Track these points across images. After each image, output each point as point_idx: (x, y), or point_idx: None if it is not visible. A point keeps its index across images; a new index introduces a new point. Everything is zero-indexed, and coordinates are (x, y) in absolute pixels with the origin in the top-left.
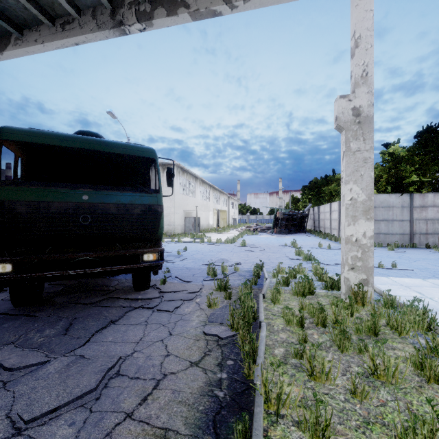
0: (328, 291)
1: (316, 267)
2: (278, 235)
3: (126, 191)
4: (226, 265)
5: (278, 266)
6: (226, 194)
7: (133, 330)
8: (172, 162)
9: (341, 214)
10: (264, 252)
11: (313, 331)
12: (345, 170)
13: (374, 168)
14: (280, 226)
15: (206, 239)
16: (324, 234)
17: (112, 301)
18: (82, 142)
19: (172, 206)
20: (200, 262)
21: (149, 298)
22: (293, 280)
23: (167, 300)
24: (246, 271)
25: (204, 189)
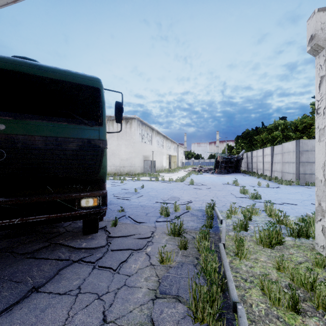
0: (295, 239)
1: (271, 208)
2: (219, 175)
3: (60, 121)
4: (179, 205)
5: (231, 206)
6: (176, 143)
7: (54, 309)
8: (133, 116)
9: (315, 151)
10: (210, 189)
11: (317, 322)
12: (325, 98)
13: (303, 118)
14: (220, 168)
15: (160, 178)
16: (259, 174)
17: (52, 249)
18: (7, 62)
19: (133, 151)
20: (154, 199)
21: (93, 248)
22: (248, 223)
23: (114, 250)
24: (198, 211)
25: (158, 139)
